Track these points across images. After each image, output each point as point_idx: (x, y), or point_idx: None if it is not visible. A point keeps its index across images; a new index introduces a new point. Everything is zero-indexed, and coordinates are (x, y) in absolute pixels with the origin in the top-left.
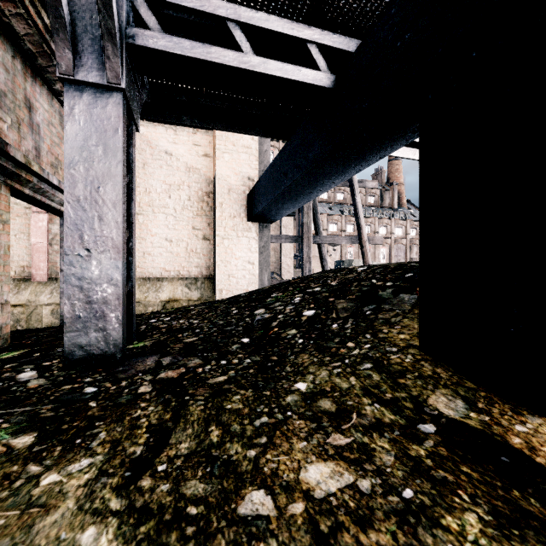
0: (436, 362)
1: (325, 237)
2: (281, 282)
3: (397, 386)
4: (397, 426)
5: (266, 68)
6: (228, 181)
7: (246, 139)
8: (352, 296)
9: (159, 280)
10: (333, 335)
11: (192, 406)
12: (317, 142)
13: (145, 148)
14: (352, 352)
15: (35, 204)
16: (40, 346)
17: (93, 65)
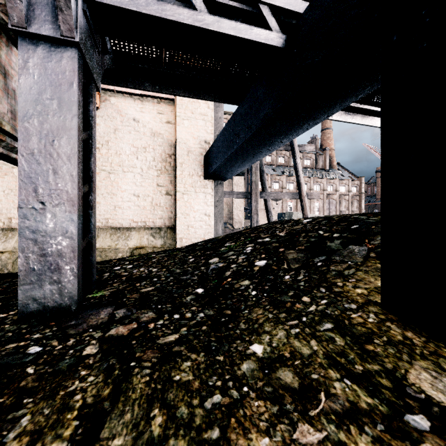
0: (403, 323)
1: (270, 193)
2: (233, 232)
3: (366, 355)
4: (378, 415)
5: (220, 27)
6: (187, 144)
7: (203, 108)
8: (301, 247)
9: (128, 230)
10: (286, 288)
11: (136, 377)
12: (268, 102)
13: (116, 116)
14: (309, 309)
15: (12, 162)
16: (6, 295)
17: (46, 18)
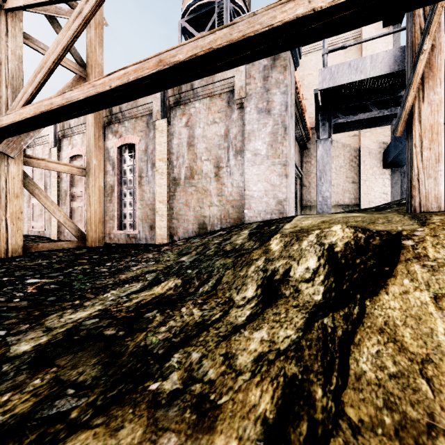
0: None
1: None
2: None
3: None
4: None
5: (382, 113)
6: (368, 147)
7: None
8: None
9: None
10: None
11: (356, 212)
12: None
13: None
14: None
15: None
16: None
17: (324, 134)
